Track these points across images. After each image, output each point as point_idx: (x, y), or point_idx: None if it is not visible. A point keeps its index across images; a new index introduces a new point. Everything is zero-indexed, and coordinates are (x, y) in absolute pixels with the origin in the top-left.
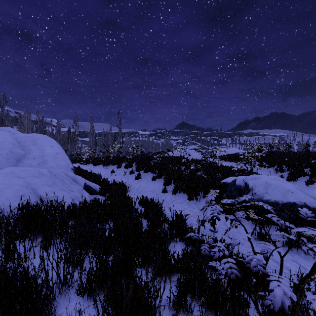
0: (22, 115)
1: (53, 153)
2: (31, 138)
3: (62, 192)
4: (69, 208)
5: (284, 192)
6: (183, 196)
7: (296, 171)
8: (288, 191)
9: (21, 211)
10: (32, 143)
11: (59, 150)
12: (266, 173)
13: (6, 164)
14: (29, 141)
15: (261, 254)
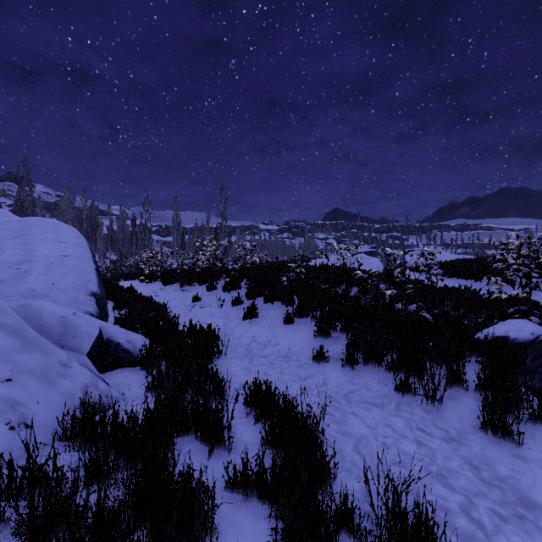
0: (62, 198)
1: (52, 256)
2: (18, 225)
3: None
4: None
5: None
6: (377, 377)
7: None
8: None
9: None
10: (13, 235)
11: (74, 251)
12: None
13: None
14: (10, 231)
15: None
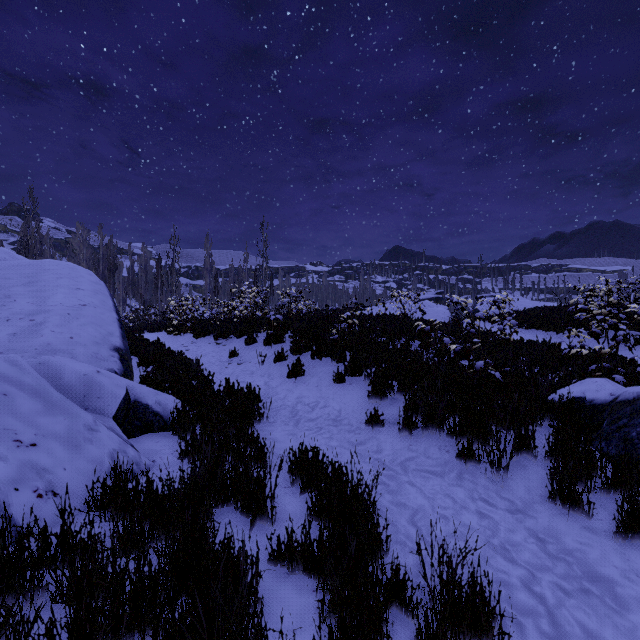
0: (74, 235)
1: (69, 305)
2: (29, 269)
3: None
4: None
5: None
6: (438, 443)
7: None
8: None
9: None
10: (24, 281)
11: (94, 299)
12: None
13: None
14: (20, 277)
15: None
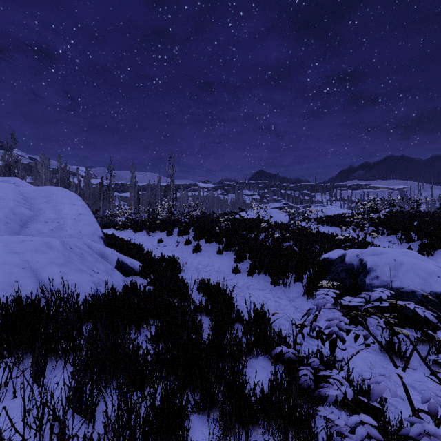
0: (38, 162)
1: (73, 214)
2: (44, 193)
3: (80, 275)
4: (85, 302)
5: (424, 276)
6: (264, 278)
7: (431, 241)
8: (431, 274)
9: (5, 310)
10: (44, 200)
11: (83, 210)
12: (386, 243)
13: (3, 230)
14: (41, 198)
15: (438, 420)
